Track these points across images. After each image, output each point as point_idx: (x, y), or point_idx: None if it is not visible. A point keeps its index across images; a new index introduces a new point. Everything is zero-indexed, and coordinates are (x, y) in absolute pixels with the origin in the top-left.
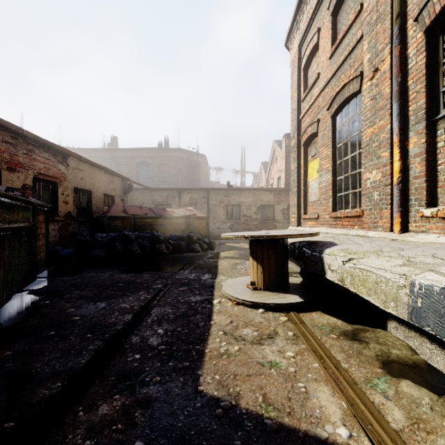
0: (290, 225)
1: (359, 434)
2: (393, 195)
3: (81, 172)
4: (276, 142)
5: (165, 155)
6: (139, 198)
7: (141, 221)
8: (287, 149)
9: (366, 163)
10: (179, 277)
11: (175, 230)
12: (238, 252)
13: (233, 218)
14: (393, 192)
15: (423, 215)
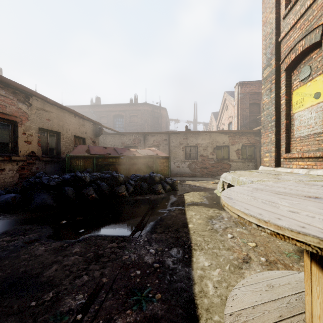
0: (262, 165)
1: None
2: None
3: (48, 113)
4: (227, 92)
5: (134, 109)
6: (111, 141)
7: (103, 161)
8: (239, 96)
9: None
10: (127, 258)
11: (138, 169)
12: (204, 195)
13: (191, 158)
14: None
15: None
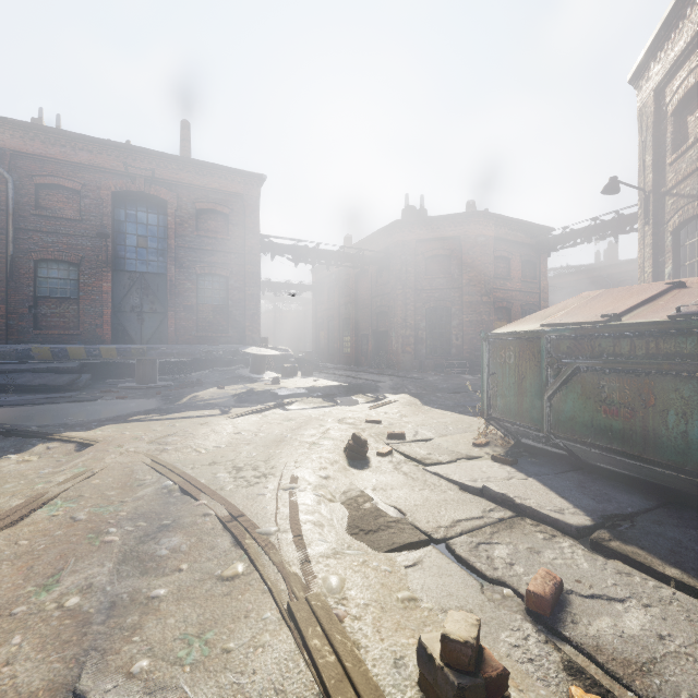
0: None
1: None
2: None
3: None
4: None
5: None
6: None
7: None
8: None
9: None
10: None
11: None
12: None
13: None
14: None
15: None
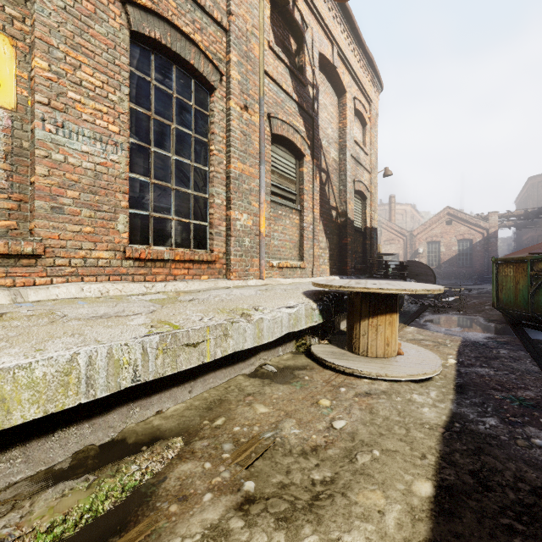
0: None
1: (408, 327)
2: (263, 246)
3: None
4: None
5: None
6: None
7: None
8: None
9: (235, 199)
10: None
11: None
12: None
13: None
14: (263, 243)
15: (272, 265)
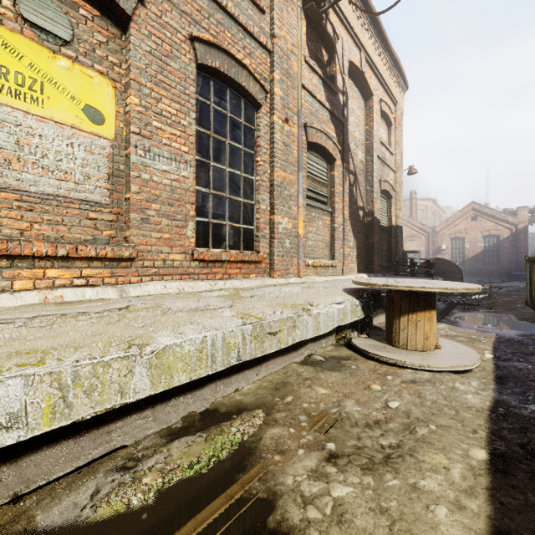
0: None
1: (439, 324)
2: (301, 246)
3: None
4: None
5: None
6: None
7: None
8: None
9: (278, 205)
10: None
11: None
12: None
13: None
14: (301, 244)
15: (308, 264)
